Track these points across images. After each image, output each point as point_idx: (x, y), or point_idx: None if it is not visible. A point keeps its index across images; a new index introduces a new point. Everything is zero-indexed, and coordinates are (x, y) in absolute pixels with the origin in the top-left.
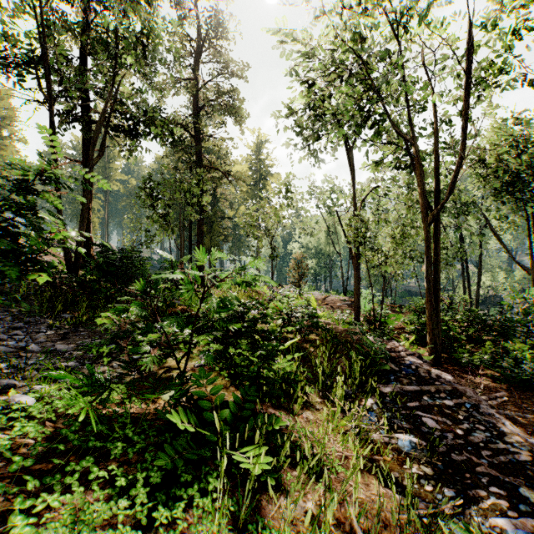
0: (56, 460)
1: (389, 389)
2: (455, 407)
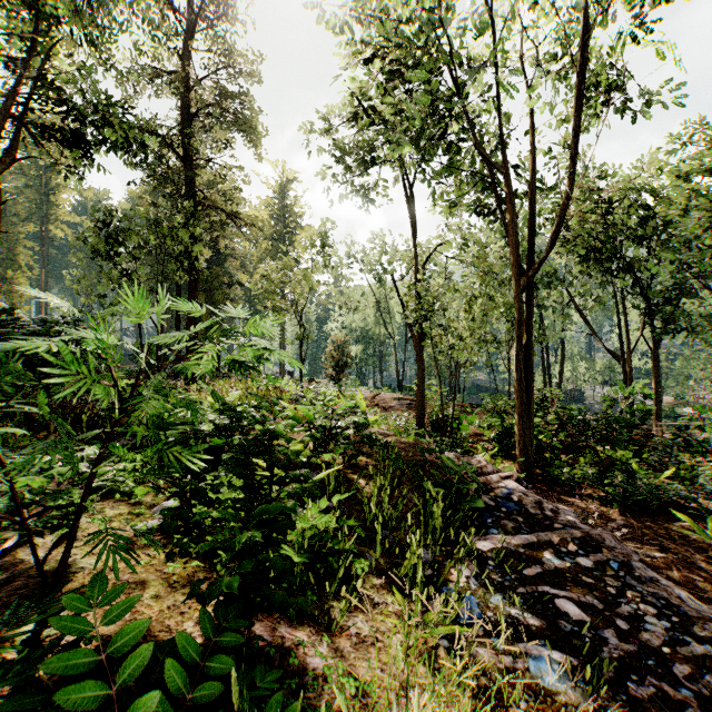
0: None
1: (489, 544)
2: (598, 570)
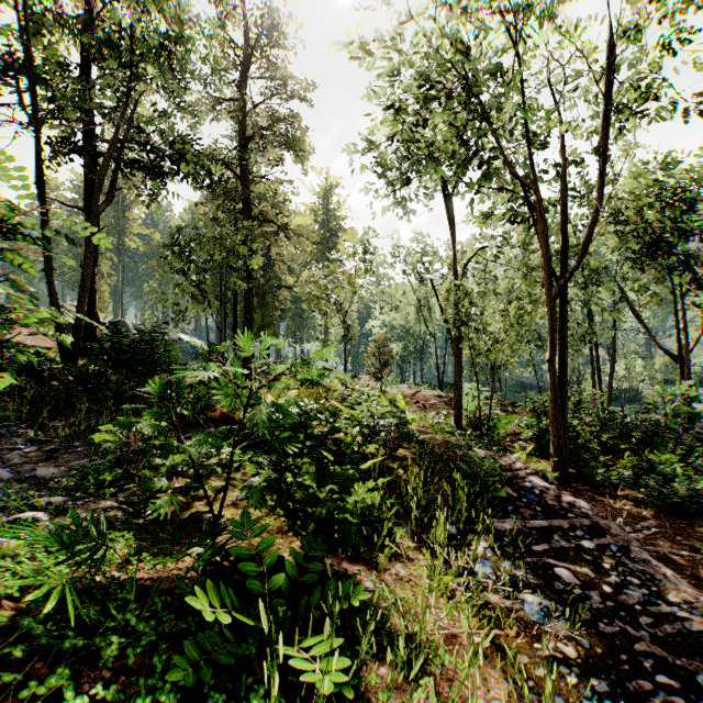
0: (8, 676)
1: (507, 525)
2: (598, 551)
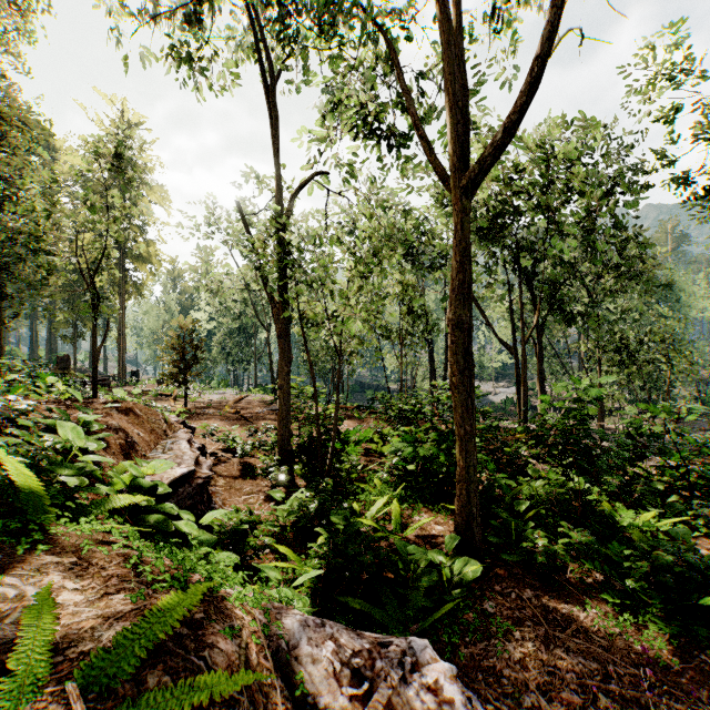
0: None
1: None
2: None
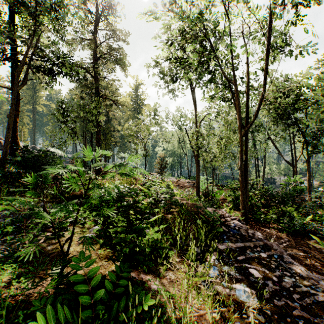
0: None
1: (224, 246)
2: (268, 258)
